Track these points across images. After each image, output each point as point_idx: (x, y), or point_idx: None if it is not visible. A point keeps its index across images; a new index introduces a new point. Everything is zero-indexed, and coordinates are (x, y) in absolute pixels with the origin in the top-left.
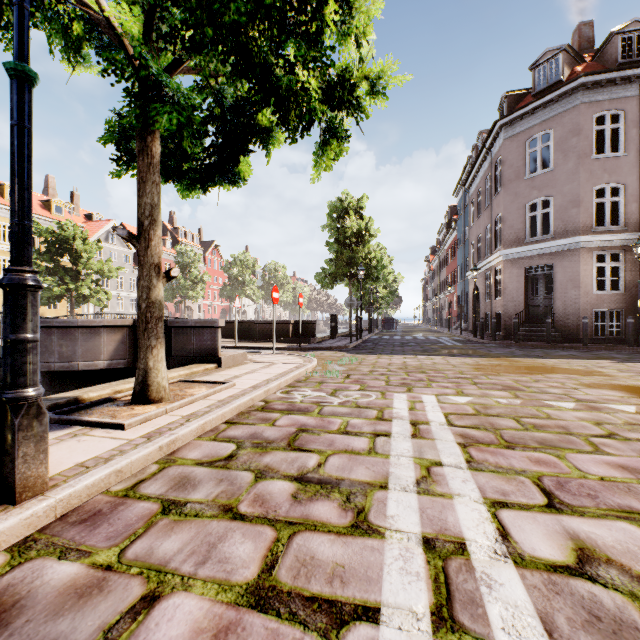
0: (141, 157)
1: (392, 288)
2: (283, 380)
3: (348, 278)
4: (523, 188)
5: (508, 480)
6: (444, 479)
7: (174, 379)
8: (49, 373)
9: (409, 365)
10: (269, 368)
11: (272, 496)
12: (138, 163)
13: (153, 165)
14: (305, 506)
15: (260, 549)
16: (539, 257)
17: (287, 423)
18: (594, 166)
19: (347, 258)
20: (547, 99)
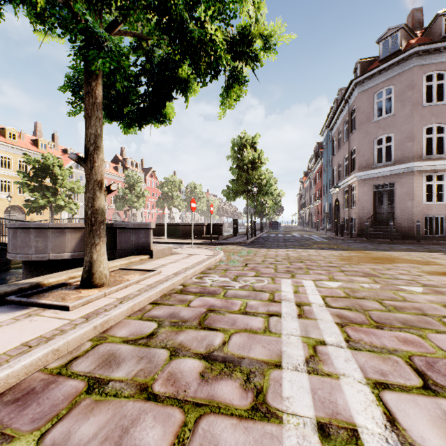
0: (87, 98)
1: (276, 200)
2: (197, 268)
3: (245, 193)
4: (372, 128)
5: (384, 360)
6: (329, 358)
7: (116, 267)
8: (29, 262)
9: (291, 256)
10: (188, 259)
11: (183, 375)
12: (85, 103)
13: (96, 104)
14: (211, 386)
15: (168, 435)
16: (384, 178)
17: (199, 304)
18: (424, 111)
19: (245, 179)
20: (390, 63)
